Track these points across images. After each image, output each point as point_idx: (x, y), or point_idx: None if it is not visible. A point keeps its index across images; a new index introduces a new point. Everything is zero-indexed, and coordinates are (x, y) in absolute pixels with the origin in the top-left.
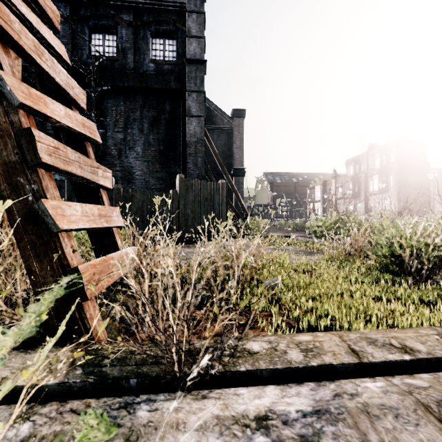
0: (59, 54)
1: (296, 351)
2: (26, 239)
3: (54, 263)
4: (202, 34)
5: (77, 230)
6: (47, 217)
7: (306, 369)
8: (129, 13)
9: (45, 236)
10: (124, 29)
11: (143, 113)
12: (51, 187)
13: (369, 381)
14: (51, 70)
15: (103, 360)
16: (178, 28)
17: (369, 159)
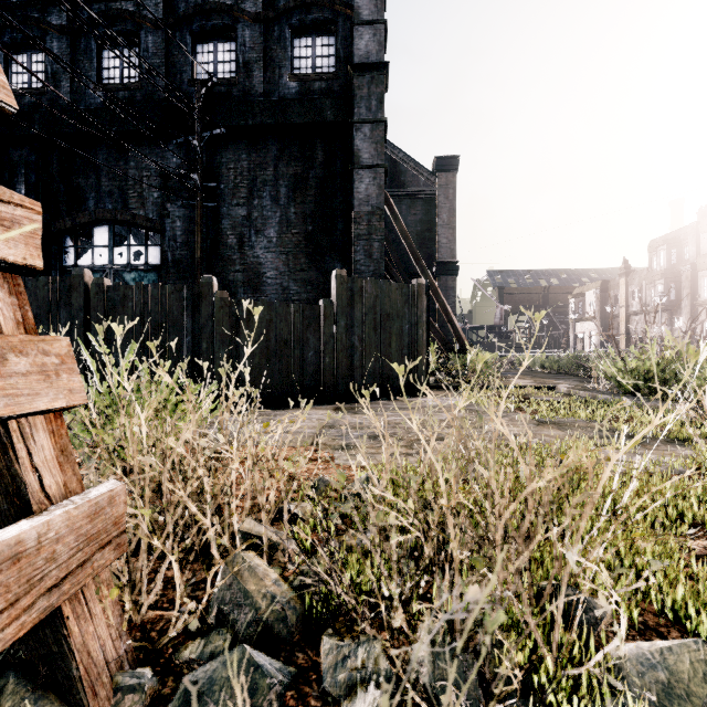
0: None
1: None
2: None
3: None
4: (380, 15)
5: None
6: None
7: None
8: None
9: None
10: (248, 28)
11: (278, 170)
12: None
13: None
14: None
15: None
16: (338, 14)
17: (700, 236)
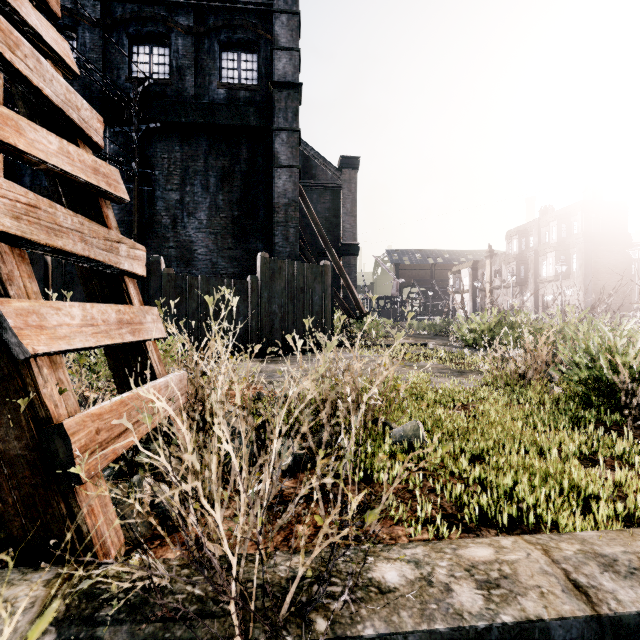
0: (57, 53)
1: (469, 587)
2: None
3: (21, 415)
4: (295, 44)
5: (71, 351)
6: (6, 332)
7: (492, 630)
8: (188, 15)
9: (4, 366)
10: (181, 38)
11: (208, 162)
12: (22, 276)
13: None
14: (35, 74)
15: (100, 609)
16: (260, 36)
17: (541, 229)
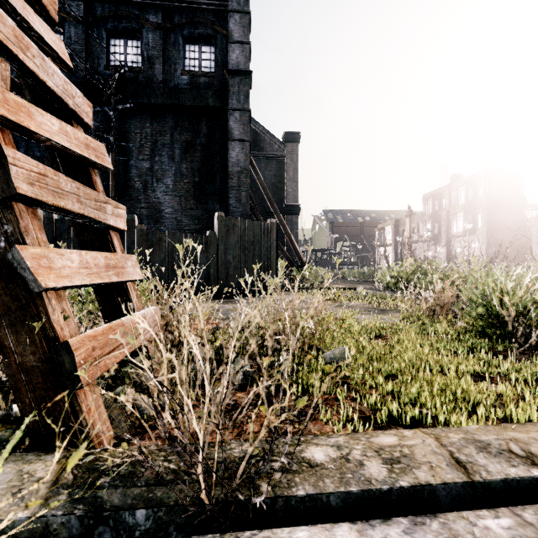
0: (56, 52)
1: (377, 463)
2: None
3: (35, 335)
4: (246, 38)
5: (72, 287)
6: (25, 271)
7: (392, 492)
8: (157, 13)
9: (23, 297)
10: (151, 33)
11: (174, 137)
12: (34, 228)
13: (489, 516)
14: (40, 70)
15: (99, 478)
16: (217, 32)
17: (451, 193)
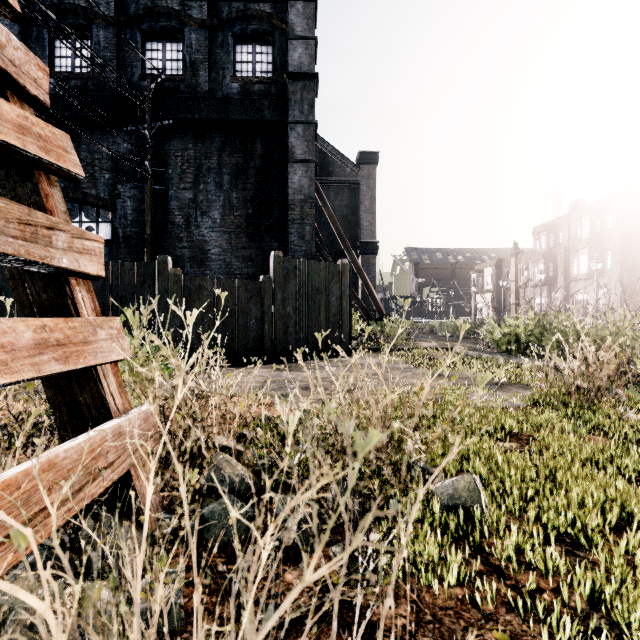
0: None
1: None
2: None
3: None
4: (311, 33)
5: None
6: None
7: None
8: (201, 8)
9: None
10: (194, 32)
11: (222, 159)
12: None
13: None
14: None
15: None
16: (275, 27)
17: (571, 225)
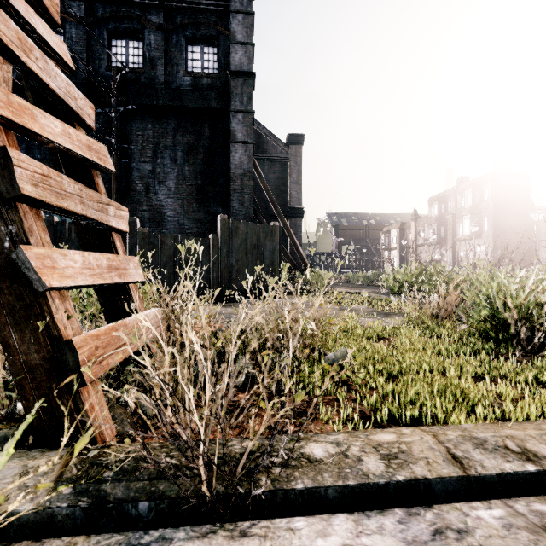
0: (58, 54)
1: (375, 458)
2: (1, 300)
3: (39, 334)
4: (249, 39)
5: (75, 287)
6: (29, 271)
7: (389, 485)
8: (159, 14)
9: (27, 297)
10: (153, 33)
11: (176, 139)
12: (38, 229)
13: (482, 507)
14: (43, 72)
15: (103, 473)
16: (220, 33)
17: (457, 196)
